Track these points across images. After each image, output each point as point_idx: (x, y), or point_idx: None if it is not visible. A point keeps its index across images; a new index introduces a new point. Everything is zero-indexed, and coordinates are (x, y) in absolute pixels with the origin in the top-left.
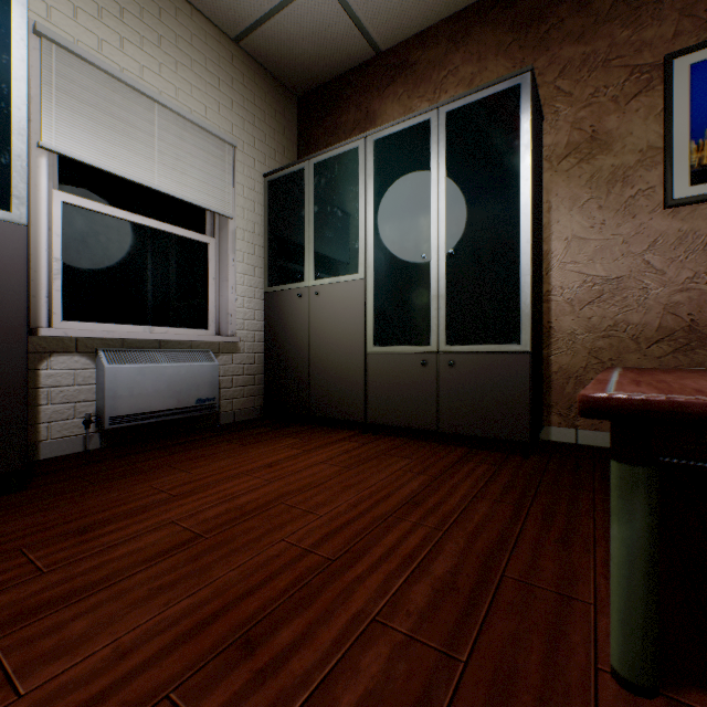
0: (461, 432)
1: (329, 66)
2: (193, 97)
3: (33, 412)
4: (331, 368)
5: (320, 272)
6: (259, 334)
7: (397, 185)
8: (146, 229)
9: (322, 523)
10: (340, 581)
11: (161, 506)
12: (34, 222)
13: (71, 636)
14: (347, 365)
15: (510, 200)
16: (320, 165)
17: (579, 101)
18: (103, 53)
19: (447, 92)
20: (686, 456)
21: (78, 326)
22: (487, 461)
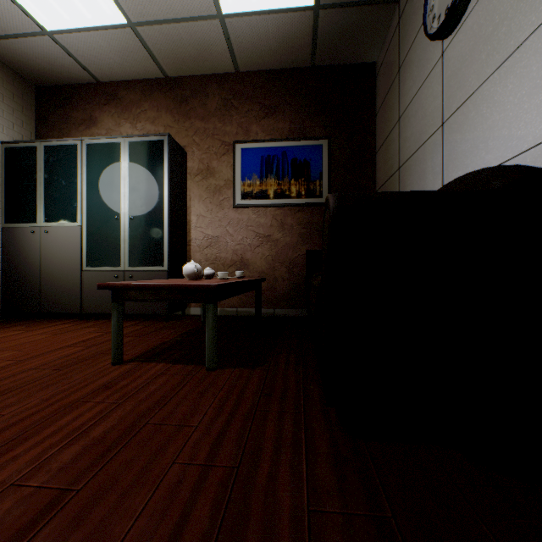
0: (136, 313)
1: (62, 77)
2: None
3: None
4: (58, 280)
5: (50, 218)
6: None
7: (102, 174)
8: None
9: (23, 352)
10: (22, 364)
11: None
12: None
13: None
14: (69, 278)
15: (160, 196)
16: (50, 148)
17: (203, 149)
18: None
19: (141, 122)
20: (125, 298)
21: None
22: (145, 325)
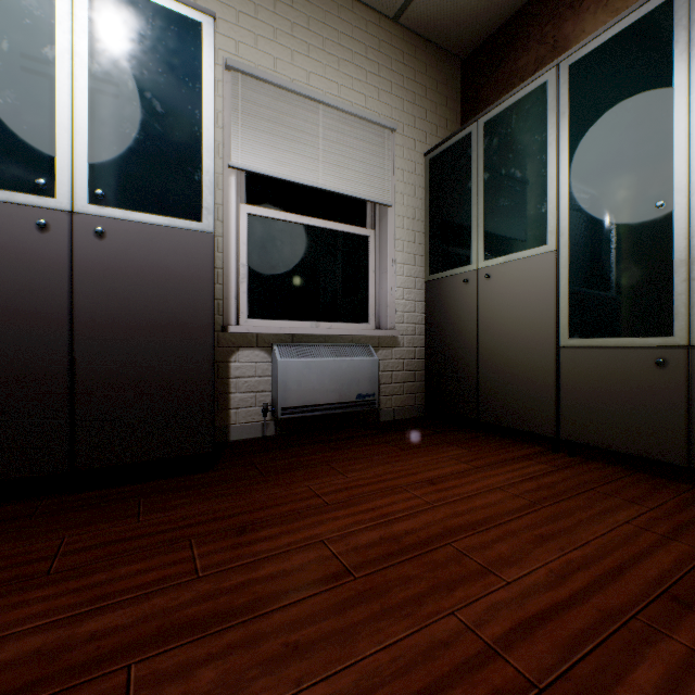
0: None
1: (501, 6)
2: (354, 90)
3: (226, 399)
4: (506, 366)
5: (492, 250)
6: (418, 327)
7: (608, 113)
8: (312, 229)
9: (509, 597)
10: None
11: (314, 515)
12: (226, 234)
13: (194, 693)
14: (528, 362)
15: None
16: (492, 122)
17: None
18: (277, 71)
19: None
20: None
21: (259, 323)
22: None
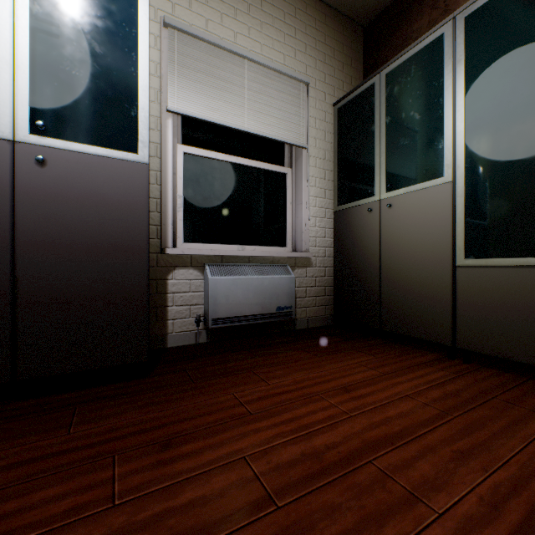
0: None
1: None
2: (274, 49)
3: (164, 311)
4: (406, 283)
5: (393, 183)
6: (328, 249)
7: (503, 56)
8: (239, 167)
9: None
10: None
11: (237, 427)
12: (164, 169)
13: None
14: (426, 280)
15: None
16: (393, 72)
17: None
18: (208, 30)
19: None
20: None
21: (193, 246)
22: None
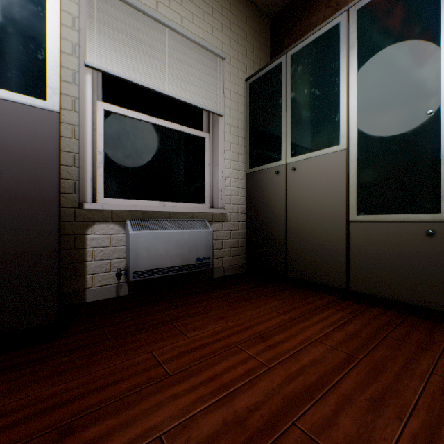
0: None
1: None
2: (194, 23)
3: (82, 266)
4: (308, 235)
5: (297, 149)
6: (241, 206)
7: (388, 44)
8: (161, 128)
9: None
10: None
11: (153, 394)
12: (82, 123)
13: None
14: (325, 233)
15: None
16: (297, 54)
17: None
18: None
19: None
20: None
21: (115, 202)
22: None
